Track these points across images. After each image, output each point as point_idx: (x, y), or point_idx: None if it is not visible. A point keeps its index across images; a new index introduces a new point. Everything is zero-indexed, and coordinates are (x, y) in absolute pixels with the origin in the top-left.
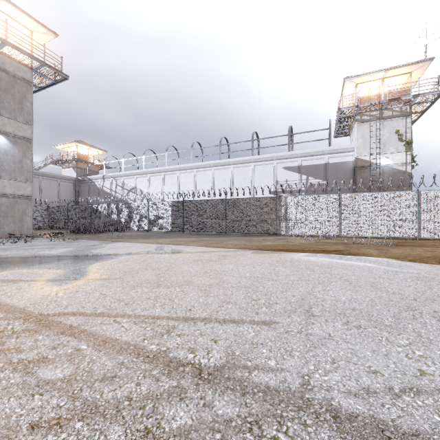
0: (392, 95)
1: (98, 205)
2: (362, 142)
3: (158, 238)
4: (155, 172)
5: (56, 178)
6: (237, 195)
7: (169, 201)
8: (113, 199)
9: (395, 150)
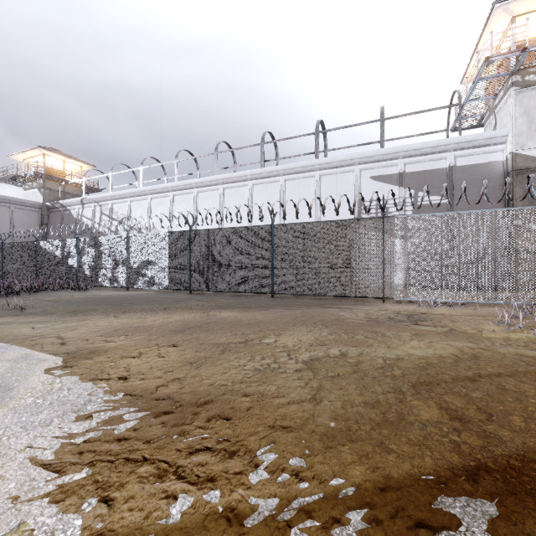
0: None
1: (48, 242)
2: (525, 124)
3: (102, 315)
4: (159, 191)
5: (6, 202)
6: (296, 216)
7: (164, 233)
8: (96, 235)
9: None
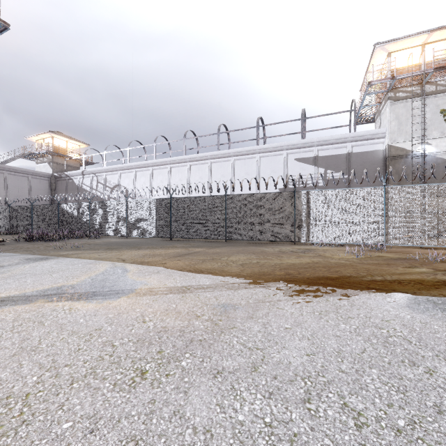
0: (439, 63)
1: (67, 205)
2: (397, 125)
3: (128, 250)
4: (142, 166)
5: (26, 174)
6: (241, 190)
7: (153, 199)
8: (94, 198)
9: (440, 134)
